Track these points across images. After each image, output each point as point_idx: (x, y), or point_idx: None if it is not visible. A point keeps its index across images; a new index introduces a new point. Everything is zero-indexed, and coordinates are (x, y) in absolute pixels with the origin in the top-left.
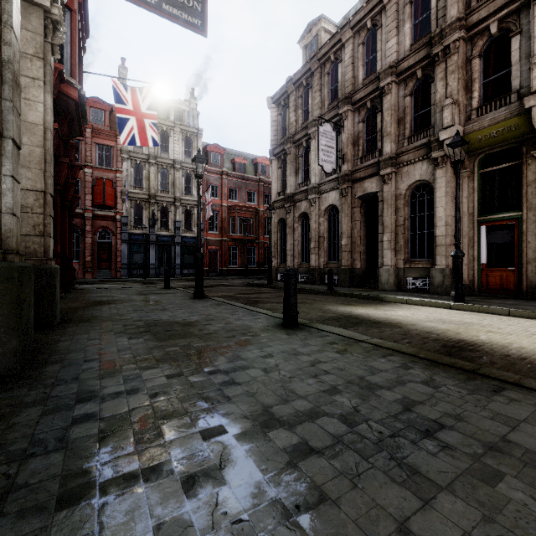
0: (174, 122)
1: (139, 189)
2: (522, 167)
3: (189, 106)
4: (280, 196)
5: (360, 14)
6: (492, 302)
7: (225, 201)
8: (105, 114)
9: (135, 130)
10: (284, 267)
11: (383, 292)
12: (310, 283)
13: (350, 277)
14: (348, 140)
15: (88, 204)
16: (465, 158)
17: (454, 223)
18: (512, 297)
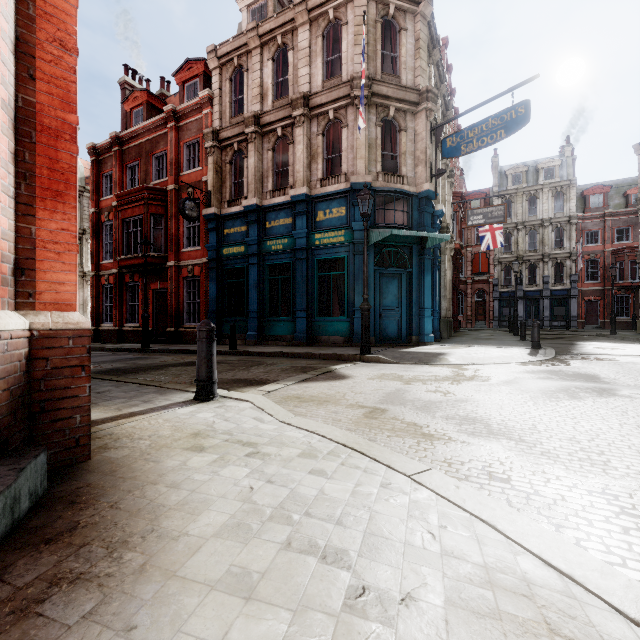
0: (542, 184)
1: (508, 254)
2: None
3: (561, 160)
4: None
5: None
6: None
7: (608, 245)
8: (481, 201)
9: (489, 240)
10: None
11: None
12: None
13: None
14: None
15: (468, 274)
16: None
17: None
18: None
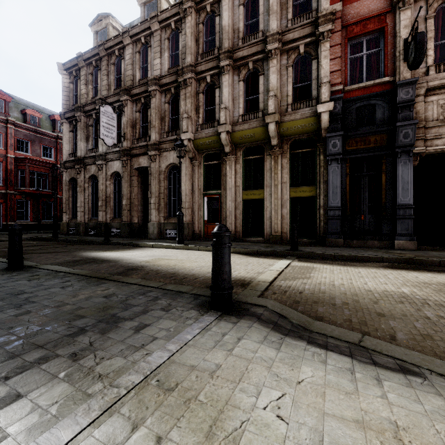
0: None
1: None
2: (221, 165)
3: None
4: (71, 157)
5: (136, 29)
6: (200, 243)
7: (12, 152)
8: None
9: None
10: (75, 222)
11: (146, 240)
12: (98, 235)
13: (129, 230)
14: (128, 123)
15: None
16: (196, 154)
17: (191, 194)
18: None
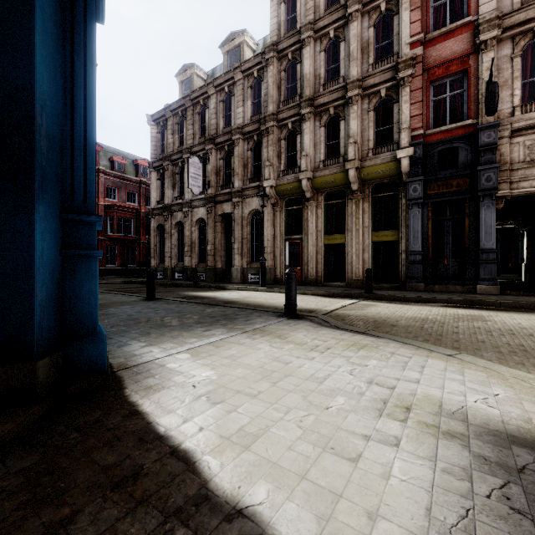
0: None
1: None
2: (303, 210)
3: None
4: (159, 204)
5: (220, 80)
6: (281, 287)
7: (102, 199)
8: None
9: None
10: (163, 267)
11: (230, 284)
12: (184, 280)
13: (214, 274)
14: (212, 171)
15: None
16: (278, 199)
17: (273, 239)
18: (298, 284)
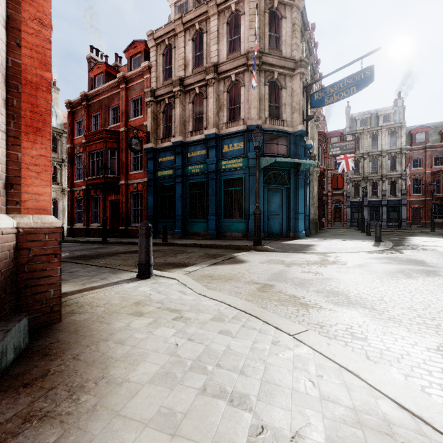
0: (381, 126)
1: (357, 175)
2: None
3: (394, 109)
4: None
5: None
6: None
7: (428, 169)
8: (338, 138)
9: (344, 165)
10: None
11: None
12: None
13: None
14: None
15: (329, 189)
16: None
17: None
18: None
